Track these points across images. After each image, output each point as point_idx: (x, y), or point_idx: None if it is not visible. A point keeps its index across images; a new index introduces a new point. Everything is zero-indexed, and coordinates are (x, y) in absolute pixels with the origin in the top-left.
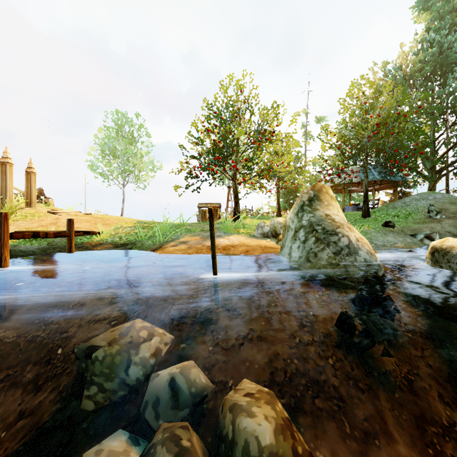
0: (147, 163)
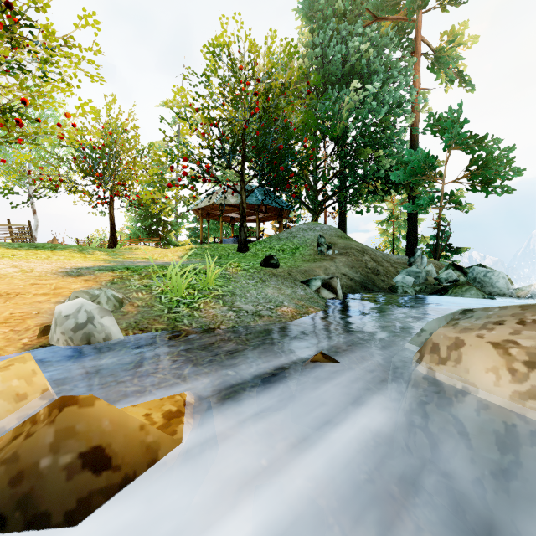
0: None
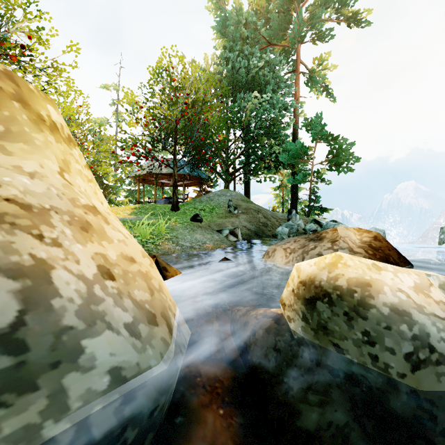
0: None
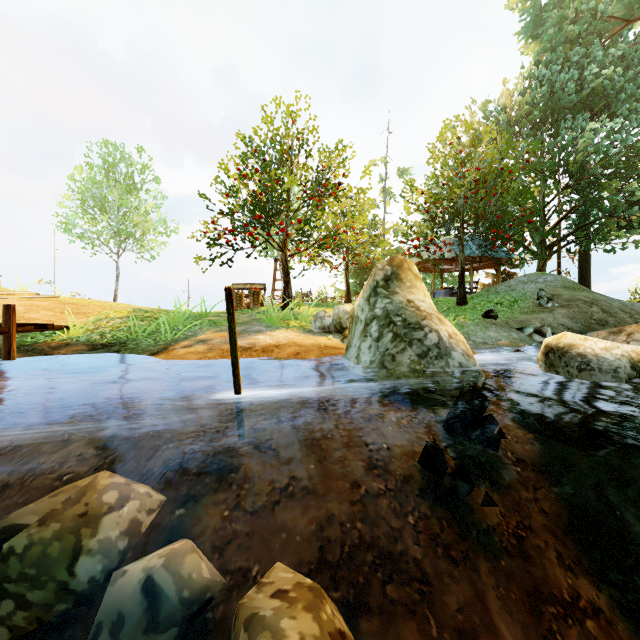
0: (155, 222)
